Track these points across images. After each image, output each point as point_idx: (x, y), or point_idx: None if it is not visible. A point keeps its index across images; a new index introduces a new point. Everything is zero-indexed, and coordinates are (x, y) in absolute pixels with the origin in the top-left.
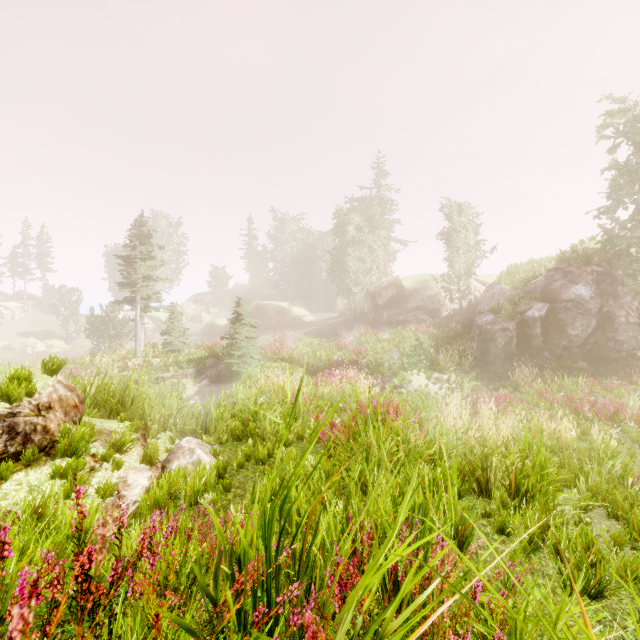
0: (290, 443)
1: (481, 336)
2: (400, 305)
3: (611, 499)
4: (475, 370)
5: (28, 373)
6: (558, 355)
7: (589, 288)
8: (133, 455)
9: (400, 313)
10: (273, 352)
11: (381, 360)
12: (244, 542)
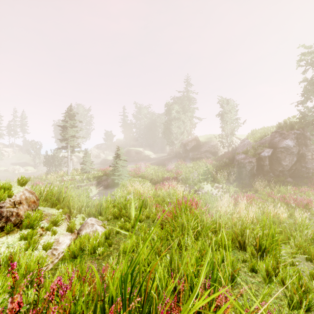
0: (142, 220)
1: (238, 165)
2: (198, 150)
3: (308, 251)
4: (235, 182)
5: (9, 185)
6: (277, 175)
7: (293, 141)
8: (62, 227)
9: (198, 153)
10: (135, 173)
11: (188, 177)
12: (112, 289)
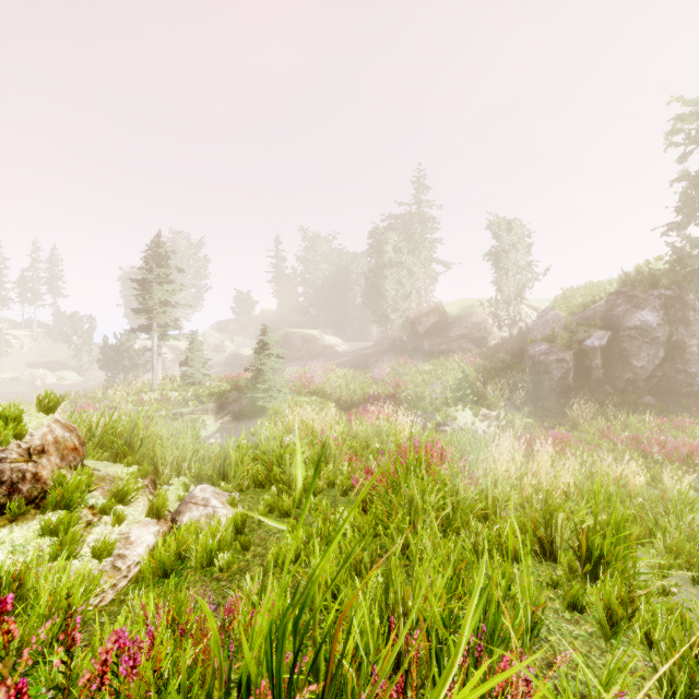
0: (319, 491)
1: (534, 368)
2: (443, 333)
3: (697, 562)
4: (527, 406)
5: (17, 412)
6: (621, 389)
7: (656, 314)
8: (138, 506)
9: (443, 342)
10: (302, 385)
11: (422, 394)
12: (248, 657)
